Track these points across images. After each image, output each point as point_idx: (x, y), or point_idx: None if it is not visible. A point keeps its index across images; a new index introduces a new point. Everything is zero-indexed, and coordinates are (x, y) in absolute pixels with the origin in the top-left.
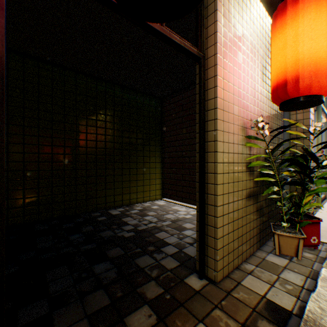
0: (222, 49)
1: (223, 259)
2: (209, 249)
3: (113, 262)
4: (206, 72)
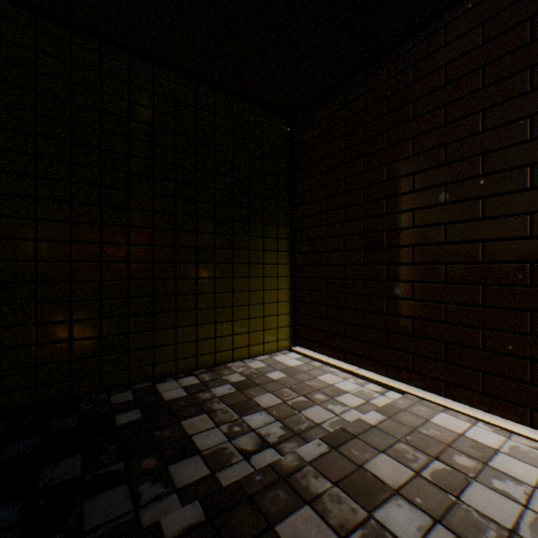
0: None
1: None
2: None
3: None
4: None
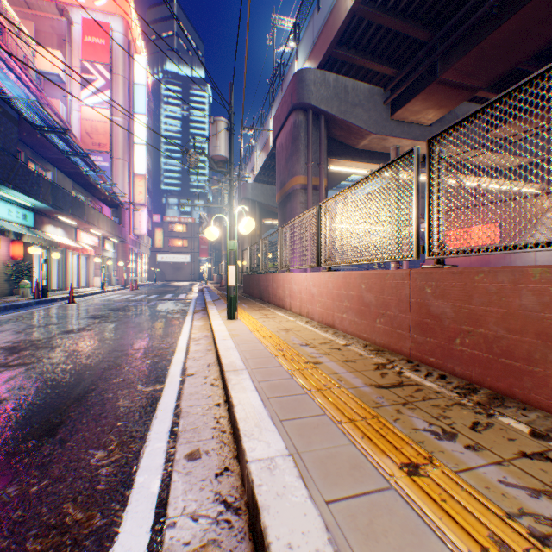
0: None
1: None
2: None
3: None
4: None
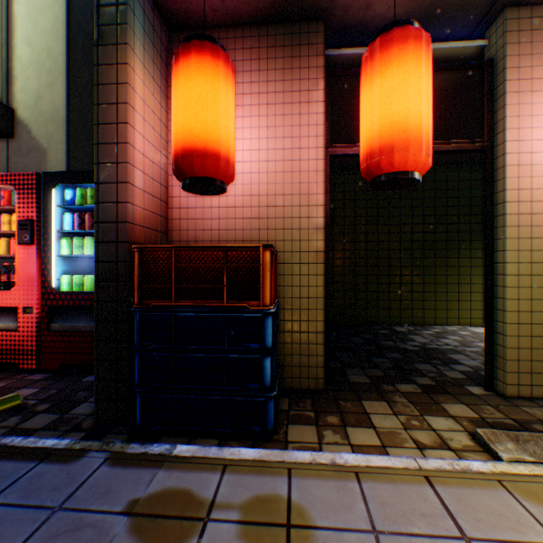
0: (516, 131)
1: (518, 375)
2: (496, 360)
3: (389, 359)
4: (493, 162)
